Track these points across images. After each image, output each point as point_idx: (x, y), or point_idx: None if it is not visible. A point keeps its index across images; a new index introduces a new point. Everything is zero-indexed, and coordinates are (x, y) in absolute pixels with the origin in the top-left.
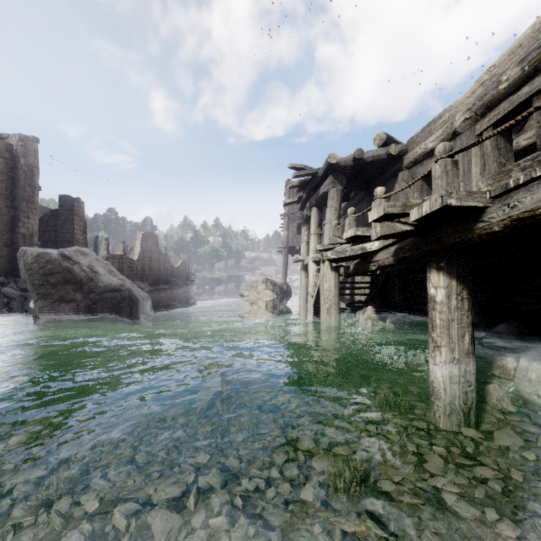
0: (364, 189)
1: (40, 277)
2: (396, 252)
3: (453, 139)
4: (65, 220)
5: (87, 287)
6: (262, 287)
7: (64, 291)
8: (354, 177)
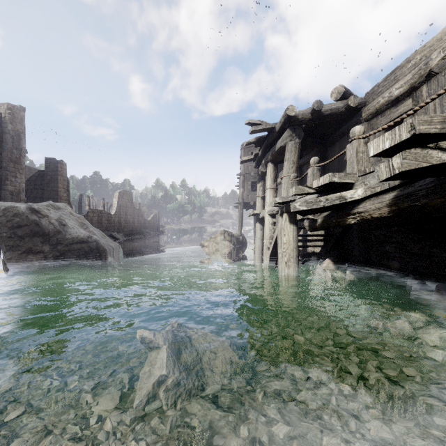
0: (319, 145)
1: (7, 230)
2: (397, 200)
3: (426, 82)
4: (50, 179)
5: (55, 239)
6: (220, 238)
7: (32, 243)
8: (308, 133)
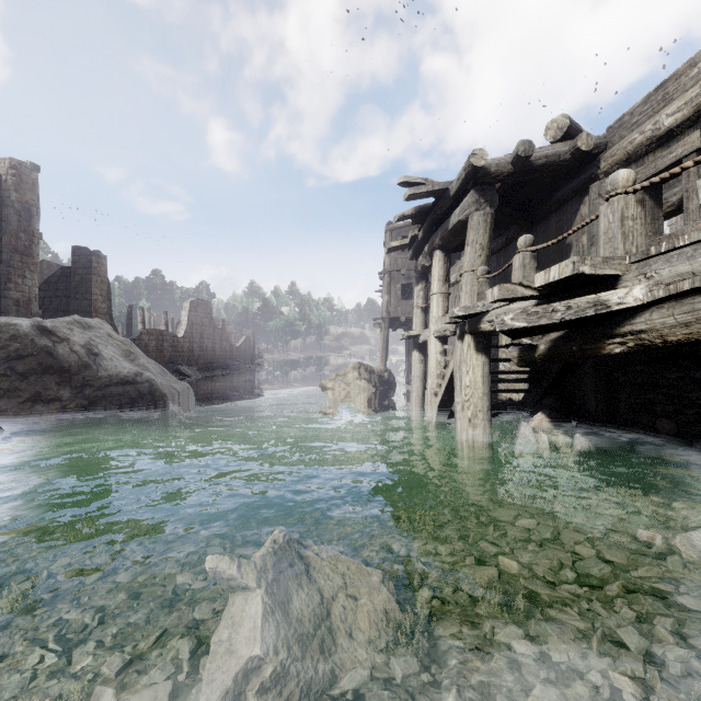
0: (521, 220)
1: None
2: None
3: None
4: (80, 281)
5: (80, 379)
6: (353, 376)
7: (41, 384)
8: (502, 201)
